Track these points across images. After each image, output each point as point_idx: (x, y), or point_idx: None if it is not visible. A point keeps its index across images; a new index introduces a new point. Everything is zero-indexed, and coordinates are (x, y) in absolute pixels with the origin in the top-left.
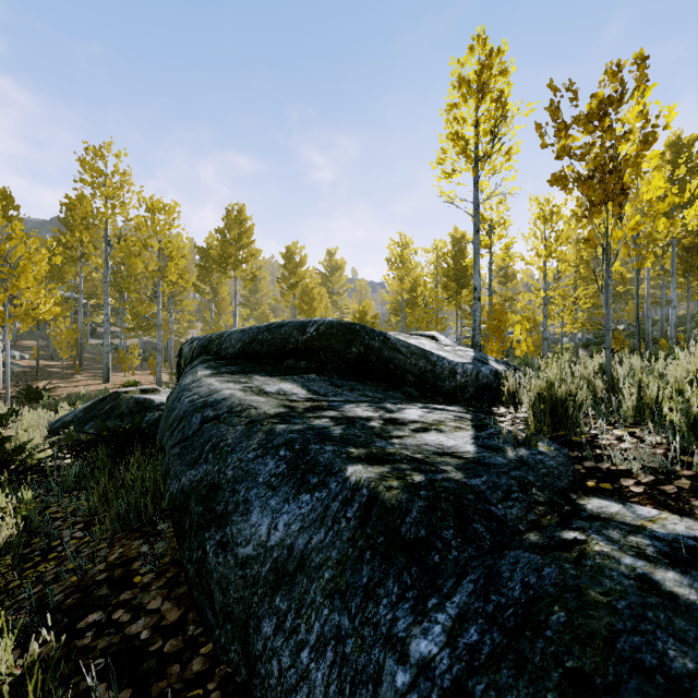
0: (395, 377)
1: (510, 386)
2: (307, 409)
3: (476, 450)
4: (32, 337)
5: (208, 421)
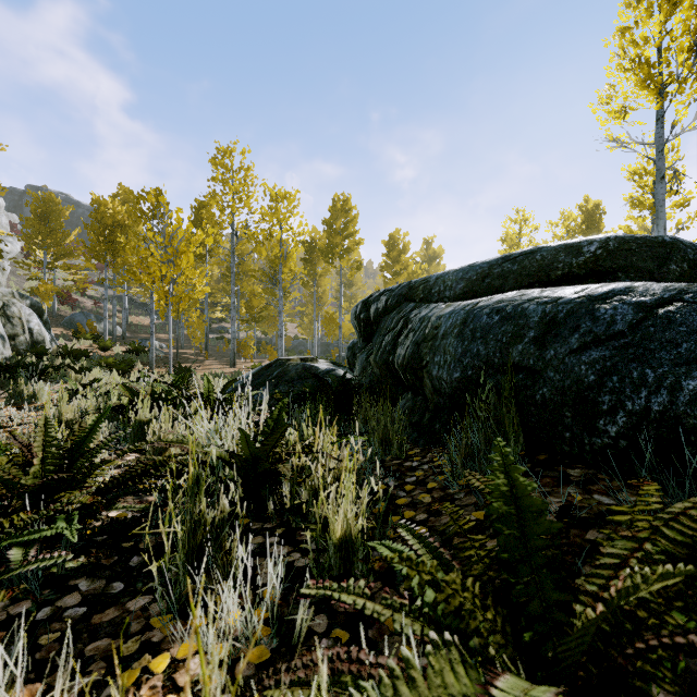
0: None
1: None
2: None
3: None
4: (163, 331)
5: (660, 305)
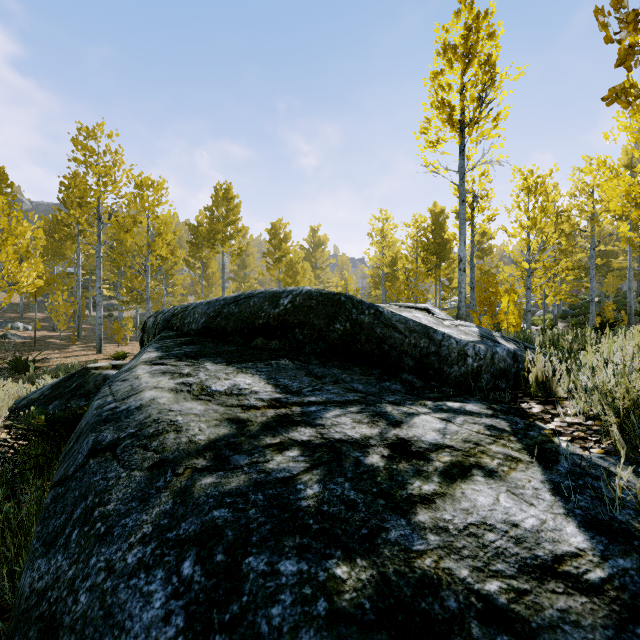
0: (390, 361)
1: (539, 373)
2: (266, 425)
3: (592, 545)
4: (38, 309)
5: (98, 452)
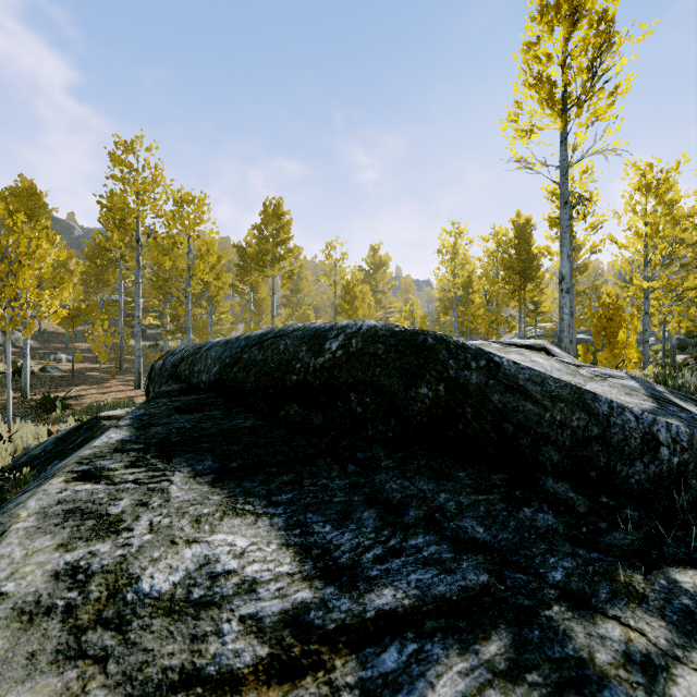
0: (517, 454)
1: None
2: None
3: None
4: (85, 339)
5: None
